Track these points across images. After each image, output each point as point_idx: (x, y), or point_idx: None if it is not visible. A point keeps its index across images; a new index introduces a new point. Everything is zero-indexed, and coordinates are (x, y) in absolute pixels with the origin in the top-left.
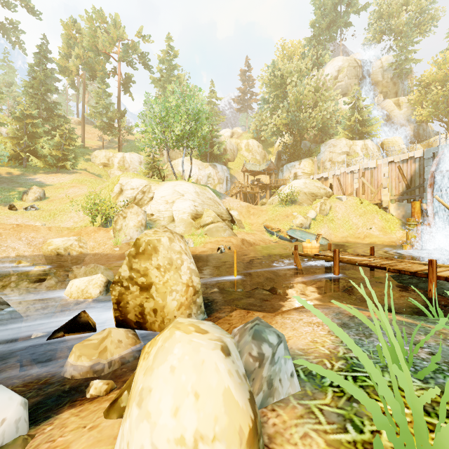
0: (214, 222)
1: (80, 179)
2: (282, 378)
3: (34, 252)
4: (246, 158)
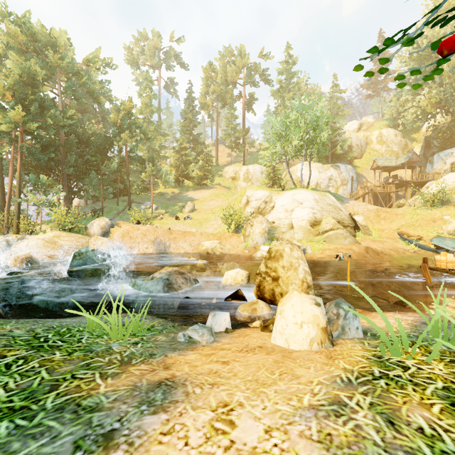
0: (333, 229)
1: (216, 193)
2: (350, 328)
3: (193, 250)
4: (378, 151)
